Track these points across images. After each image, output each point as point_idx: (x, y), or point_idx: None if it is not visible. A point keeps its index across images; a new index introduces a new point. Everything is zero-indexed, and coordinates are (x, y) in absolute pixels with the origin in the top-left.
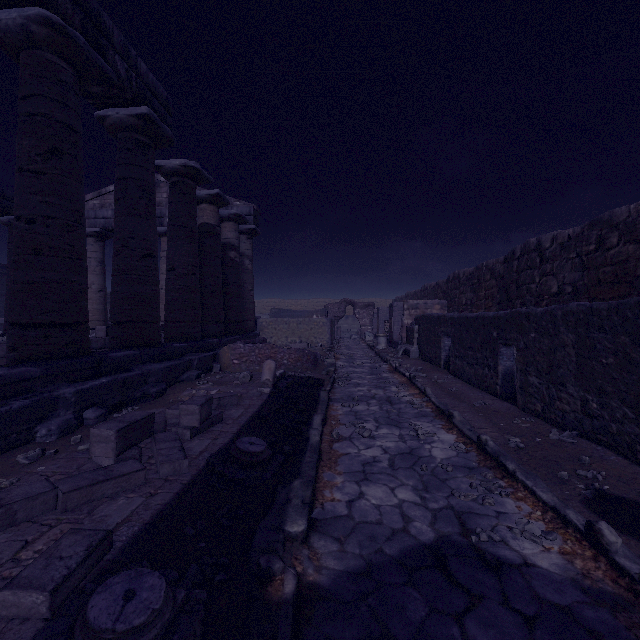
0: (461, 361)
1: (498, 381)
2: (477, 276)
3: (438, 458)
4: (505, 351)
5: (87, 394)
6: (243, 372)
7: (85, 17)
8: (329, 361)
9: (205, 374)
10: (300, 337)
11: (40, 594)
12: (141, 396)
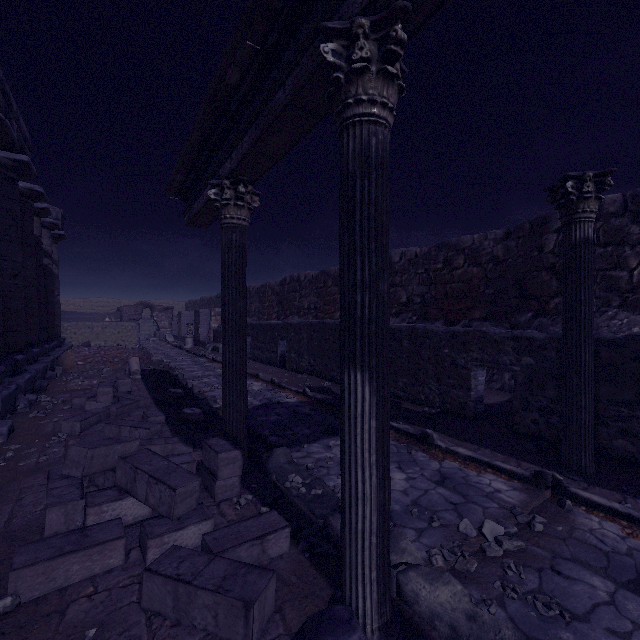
0: (258, 351)
1: (278, 359)
2: (263, 291)
3: (256, 389)
4: (281, 343)
5: (27, 384)
6: (106, 368)
7: (5, 102)
8: (156, 359)
9: (60, 374)
10: (106, 341)
11: (162, 416)
12: (38, 389)
